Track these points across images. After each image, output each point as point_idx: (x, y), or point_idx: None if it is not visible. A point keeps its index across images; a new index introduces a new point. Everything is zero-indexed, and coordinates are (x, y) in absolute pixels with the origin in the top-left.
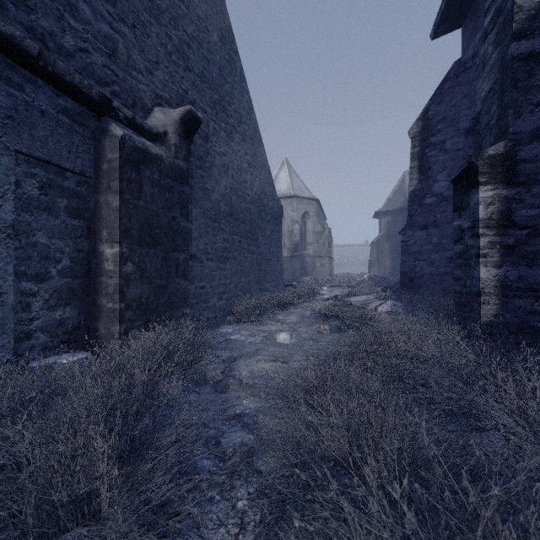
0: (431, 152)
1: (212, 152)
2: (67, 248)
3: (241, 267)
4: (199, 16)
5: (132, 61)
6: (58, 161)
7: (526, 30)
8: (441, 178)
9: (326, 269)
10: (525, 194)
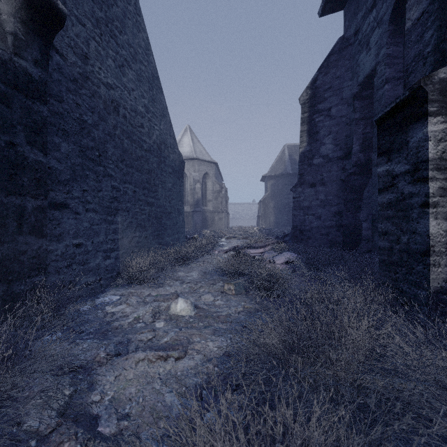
0: (319, 117)
1: (94, 78)
2: None
3: (137, 219)
4: None
5: None
6: None
7: None
8: (327, 141)
9: (223, 223)
10: None
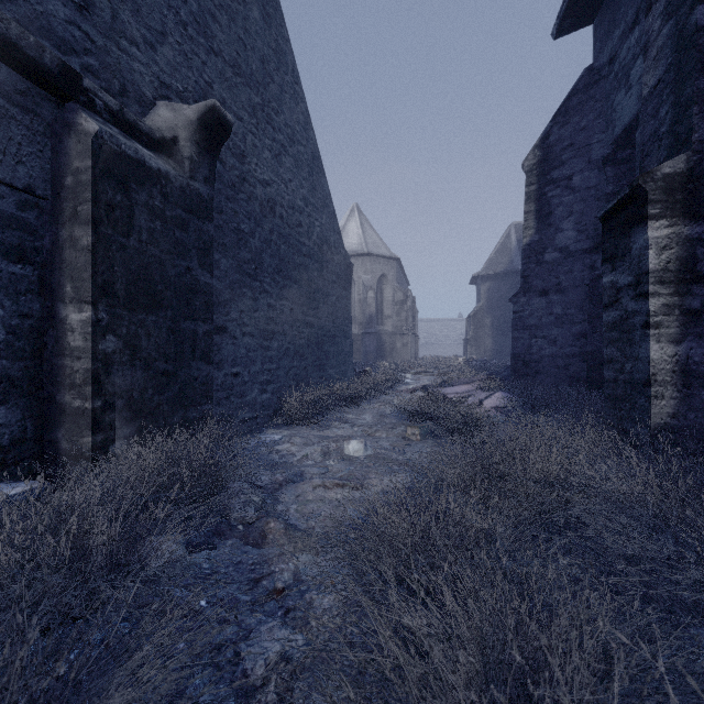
0: (553, 191)
1: (250, 178)
2: None
3: (294, 345)
4: None
5: (121, 23)
6: None
7: None
8: (567, 226)
9: (409, 350)
10: None
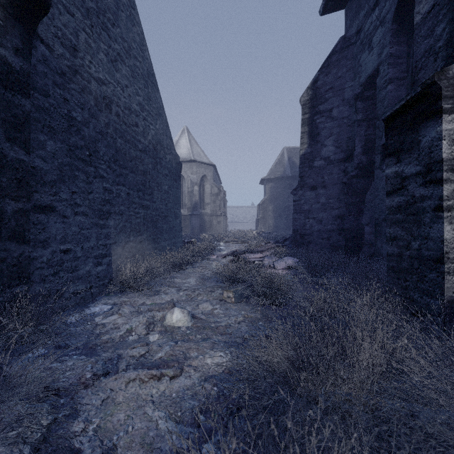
0: (320, 119)
1: (84, 73)
2: None
3: (131, 223)
4: None
5: None
6: None
7: None
8: (329, 143)
9: (221, 226)
10: None
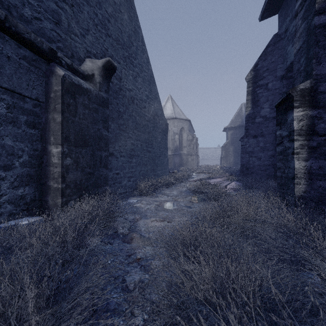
0: (259, 90)
1: (123, 88)
2: (26, 148)
3: (142, 160)
4: (115, 2)
5: (71, 28)
6: (20, 91)
7: (324, 9)
8: (265, 106)
9: (194, 162)
10: (323, 114)
